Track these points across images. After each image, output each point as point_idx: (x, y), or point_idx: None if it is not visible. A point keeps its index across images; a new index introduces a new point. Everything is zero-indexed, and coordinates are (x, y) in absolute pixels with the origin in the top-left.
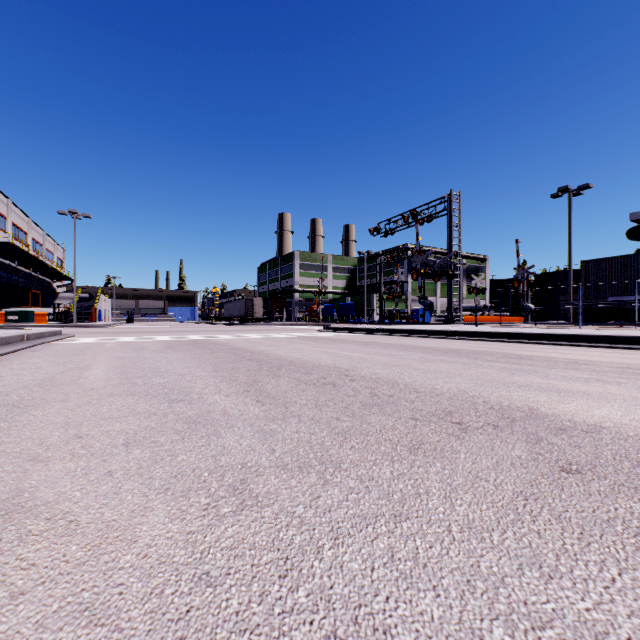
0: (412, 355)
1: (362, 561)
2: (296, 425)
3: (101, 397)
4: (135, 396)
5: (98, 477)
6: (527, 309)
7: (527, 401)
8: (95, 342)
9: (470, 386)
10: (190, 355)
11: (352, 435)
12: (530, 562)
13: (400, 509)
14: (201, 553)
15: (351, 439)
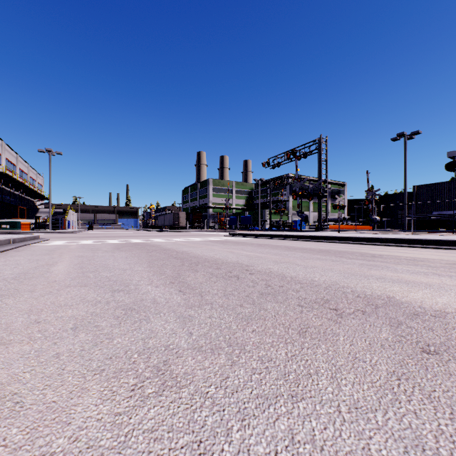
0: (294, 254)
1: (266, 444)
2: (209, 311)
3: (61, 288)
4: (87, 287)
5: (47, 359)
6: (374, 220)
7: (384, 291)
8: (63, 244)
9: (340, 278)
10: (131, 254)
11: (253, 320)
12: (413, 444)
13: (296, 389)
14: (125, 436)
15: (252, 323)
